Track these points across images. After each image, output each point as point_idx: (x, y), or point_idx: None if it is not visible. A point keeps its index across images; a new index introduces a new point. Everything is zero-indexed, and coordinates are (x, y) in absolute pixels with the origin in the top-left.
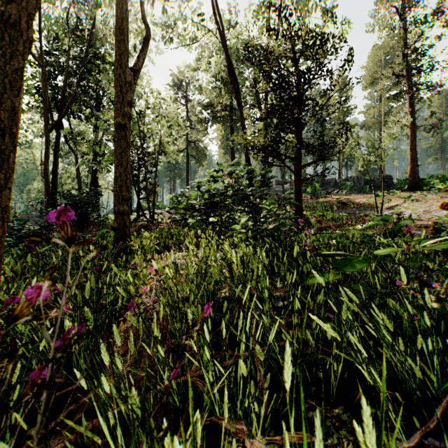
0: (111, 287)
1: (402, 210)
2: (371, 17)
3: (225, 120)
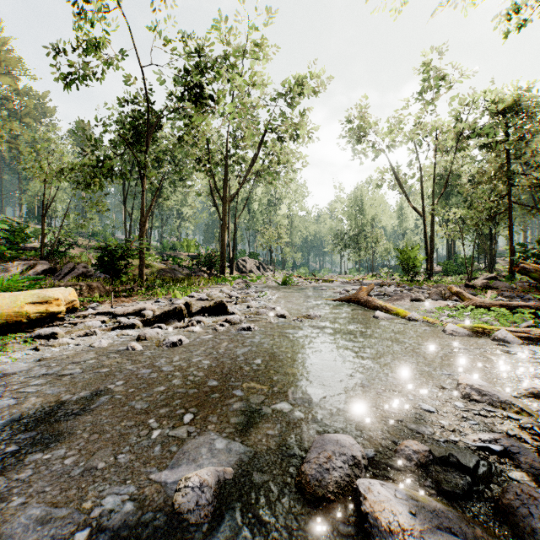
0: None
1: None
2: None
3: None
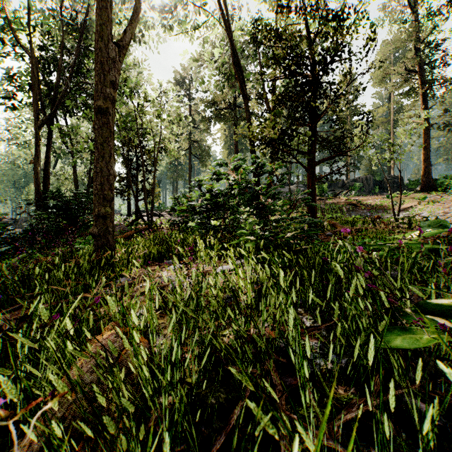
0: (50, 334)
1: (417, 212)
2: (382, 10)
3: (229, 117)
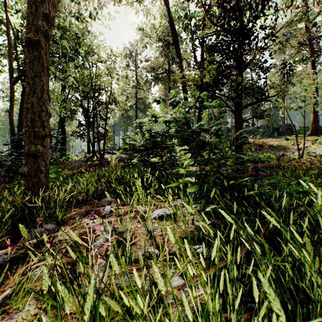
0: None
1: (312, 150)
2: None
3: (165, 79)
